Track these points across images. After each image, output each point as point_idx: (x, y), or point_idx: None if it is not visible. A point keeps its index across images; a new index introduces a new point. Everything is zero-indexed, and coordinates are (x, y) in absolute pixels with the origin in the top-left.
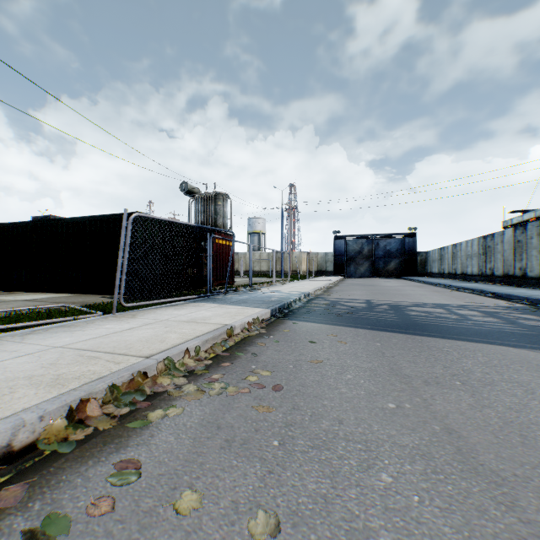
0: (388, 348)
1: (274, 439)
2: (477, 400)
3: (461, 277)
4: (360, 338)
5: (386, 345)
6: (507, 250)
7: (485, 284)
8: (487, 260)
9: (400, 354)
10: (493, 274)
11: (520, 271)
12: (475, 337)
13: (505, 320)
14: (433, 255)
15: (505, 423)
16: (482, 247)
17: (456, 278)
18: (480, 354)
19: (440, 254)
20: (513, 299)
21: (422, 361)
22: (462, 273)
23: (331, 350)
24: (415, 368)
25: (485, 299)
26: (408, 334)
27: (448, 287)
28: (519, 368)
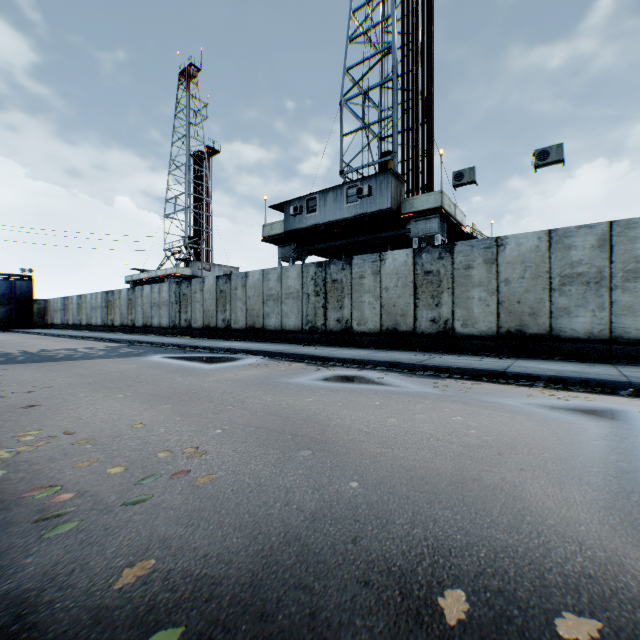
0: (43, 367)
1: (15, 384)
2: (89, 369)
3: (88, 328)
4: (19, 367)
5: (40, 366)
6: (125, 305)
7: (108, 333)
8: (110, 312)
9: (52, 367)
10: (115, 325)
11: (132, 322)
12: (92, 358)
13: (112, 351)
14: (57, 304)
15: (97, 370)
16: (106, 301)
17: (83, 328)
18: (93, 362)
19: (66, 304)
20: (123, 342)
21: (65, 367)
22: (89, 324)
23: (4, 372)
24: (62, 368)
25: (105, 343)
26: (52, 362)
27: (75, 337)
28: (108, 362)
